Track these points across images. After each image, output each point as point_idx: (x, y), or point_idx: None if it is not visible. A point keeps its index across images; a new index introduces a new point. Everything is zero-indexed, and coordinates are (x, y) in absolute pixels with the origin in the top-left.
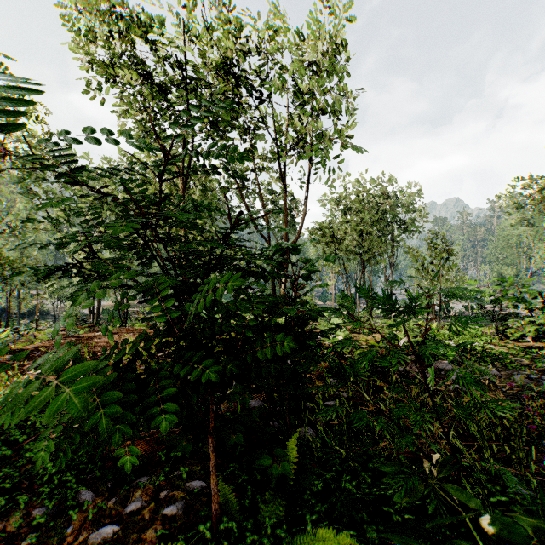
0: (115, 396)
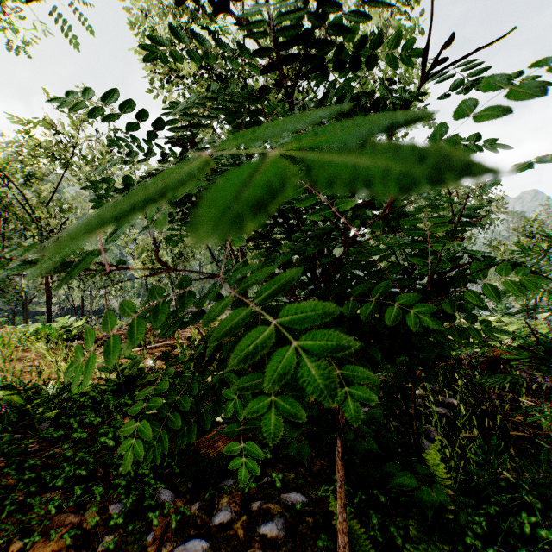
0: (332, 307)
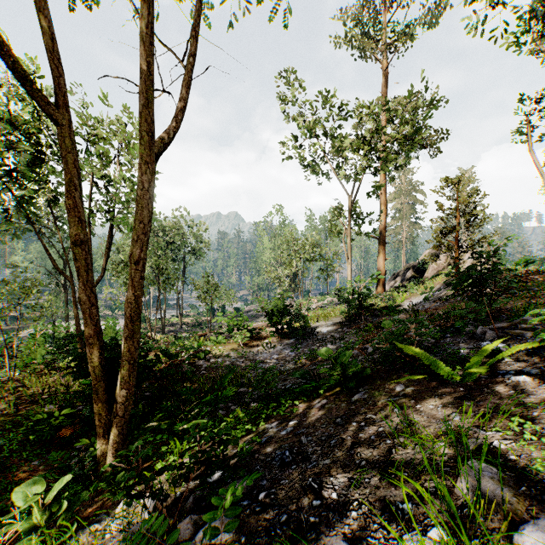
0: None
